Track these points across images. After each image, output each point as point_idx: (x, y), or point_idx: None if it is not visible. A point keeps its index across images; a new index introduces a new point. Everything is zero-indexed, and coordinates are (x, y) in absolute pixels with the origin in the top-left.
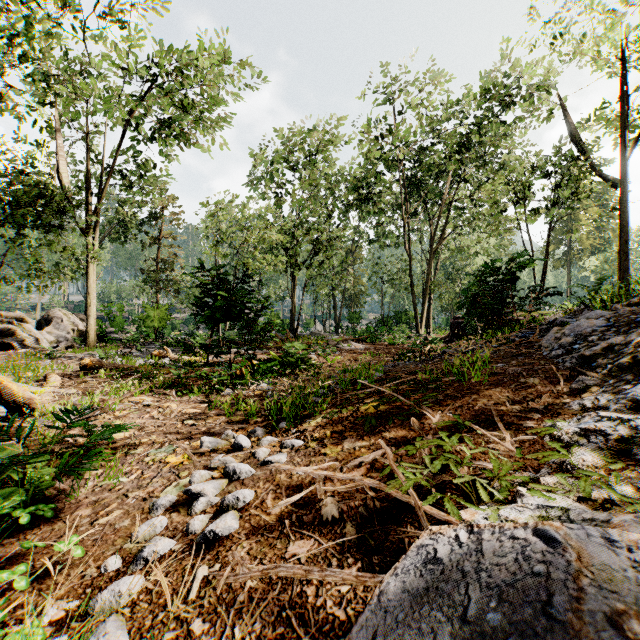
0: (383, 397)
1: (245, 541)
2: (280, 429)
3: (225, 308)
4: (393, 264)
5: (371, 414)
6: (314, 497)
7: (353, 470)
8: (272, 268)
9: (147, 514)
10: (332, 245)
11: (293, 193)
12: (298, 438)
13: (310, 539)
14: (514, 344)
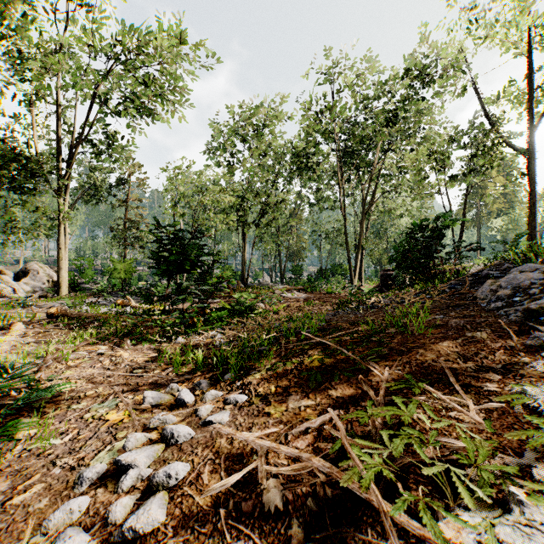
0: (327, 348)
1: (171, 538)
2: (225, 381)
3: (180, 261)
4: (330, 224)
5: (316, 368)
6: (255, 473)
7: (299, 437)
8: (224, 226)
9: (70, 489)
10: (278, 207)
11: (244, 161)
12: (242, 392)
13: (248, 540)
14: (447, 295)
